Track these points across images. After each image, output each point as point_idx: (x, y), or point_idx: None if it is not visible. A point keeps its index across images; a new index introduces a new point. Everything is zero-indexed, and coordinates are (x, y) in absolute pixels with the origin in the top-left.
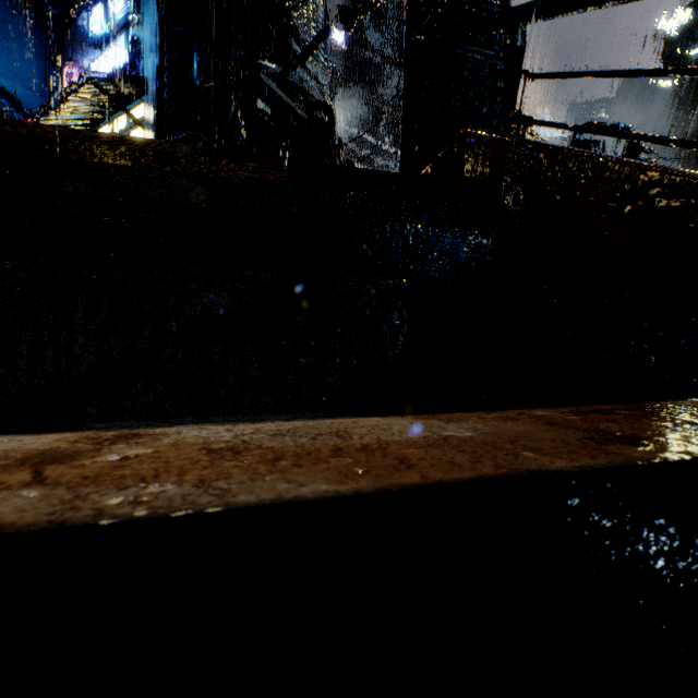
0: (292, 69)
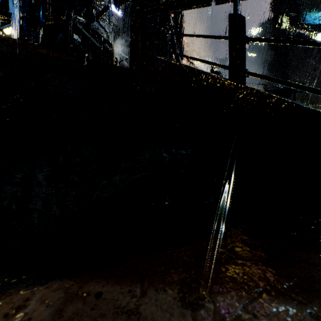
0: (91, 22)
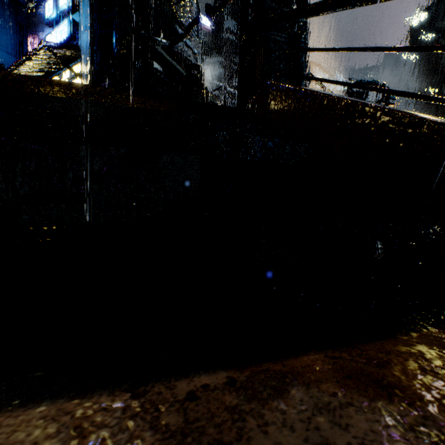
0: (176, 43)
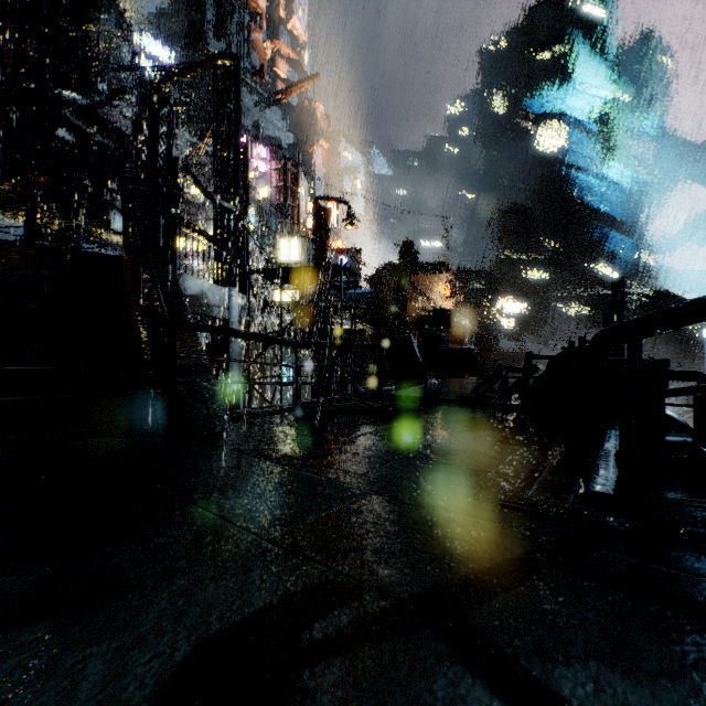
0: (93, 109)
